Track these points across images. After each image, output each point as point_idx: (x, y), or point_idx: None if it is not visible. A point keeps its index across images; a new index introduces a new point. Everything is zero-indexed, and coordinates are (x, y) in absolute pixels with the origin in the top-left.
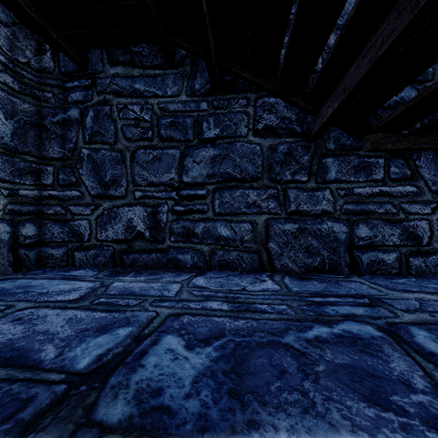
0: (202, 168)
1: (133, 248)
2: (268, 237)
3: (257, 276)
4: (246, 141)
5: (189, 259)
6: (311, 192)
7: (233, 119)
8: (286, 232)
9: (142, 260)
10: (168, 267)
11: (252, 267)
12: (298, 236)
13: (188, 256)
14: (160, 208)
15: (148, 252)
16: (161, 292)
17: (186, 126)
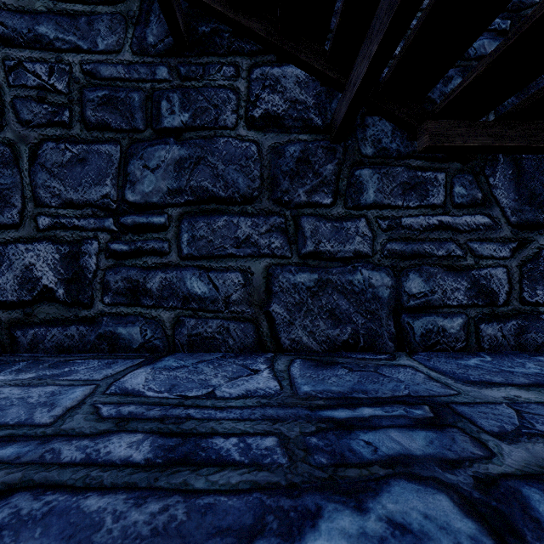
0: (160, 179)
1: (35, 316)
2: (270, 296)
3: (248, 362)
4: (234, 136)
5: (138, 333)
6: (338, 223)
7: (213, 98)
8: (299, 286)
9: (50, 338)
10: (98, 350)
11: (244, 346)
12: (317, 293)
13: (135, 329)
14: (85, 246)
15: (63, 324)
16: (30, 412)
17: (131, 105)
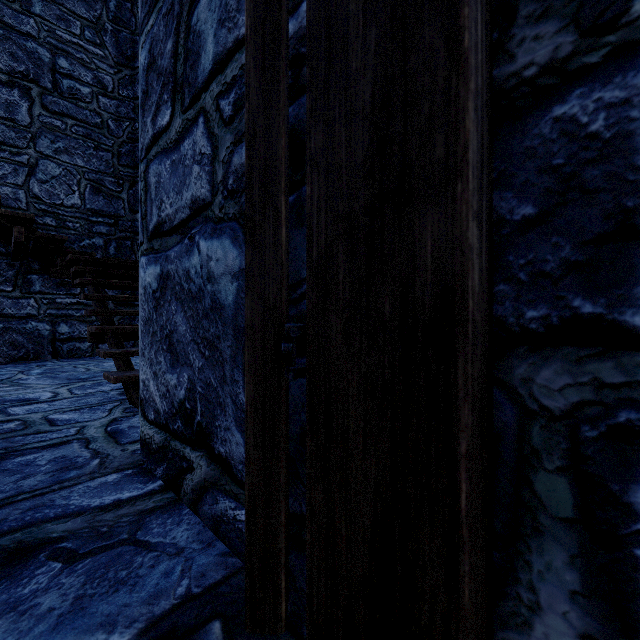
0: None
1: None
2: None
3: None
4: None
5: None
6: (17, 300)
7: None
8: None
9: None
10: None
11: None
12: (3, 334)
13: None
14: None
15: None
16: None
17: None
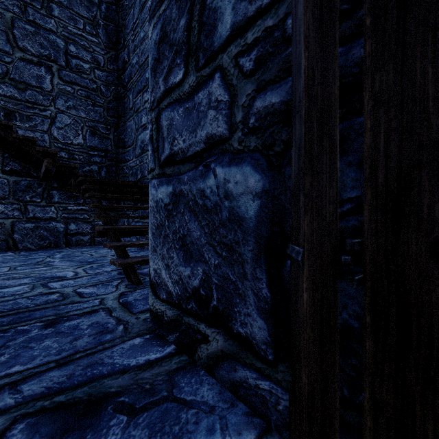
0: None
1: None
2: (14, 231)
3: (3, 253)
4: None
5: None
6: (43, 207)
7: None
8: (27, 228)
9: None
10: None
11: (1, 249)
12: (34, 230)
13: None
14: None
15: None
16: None
17: None
